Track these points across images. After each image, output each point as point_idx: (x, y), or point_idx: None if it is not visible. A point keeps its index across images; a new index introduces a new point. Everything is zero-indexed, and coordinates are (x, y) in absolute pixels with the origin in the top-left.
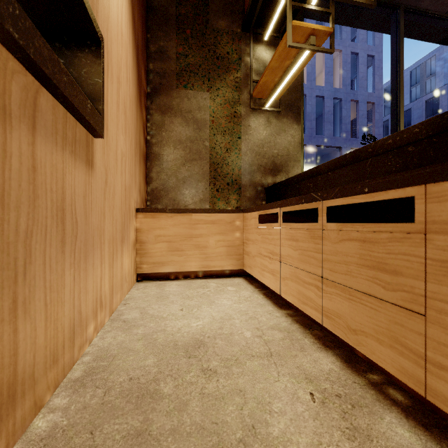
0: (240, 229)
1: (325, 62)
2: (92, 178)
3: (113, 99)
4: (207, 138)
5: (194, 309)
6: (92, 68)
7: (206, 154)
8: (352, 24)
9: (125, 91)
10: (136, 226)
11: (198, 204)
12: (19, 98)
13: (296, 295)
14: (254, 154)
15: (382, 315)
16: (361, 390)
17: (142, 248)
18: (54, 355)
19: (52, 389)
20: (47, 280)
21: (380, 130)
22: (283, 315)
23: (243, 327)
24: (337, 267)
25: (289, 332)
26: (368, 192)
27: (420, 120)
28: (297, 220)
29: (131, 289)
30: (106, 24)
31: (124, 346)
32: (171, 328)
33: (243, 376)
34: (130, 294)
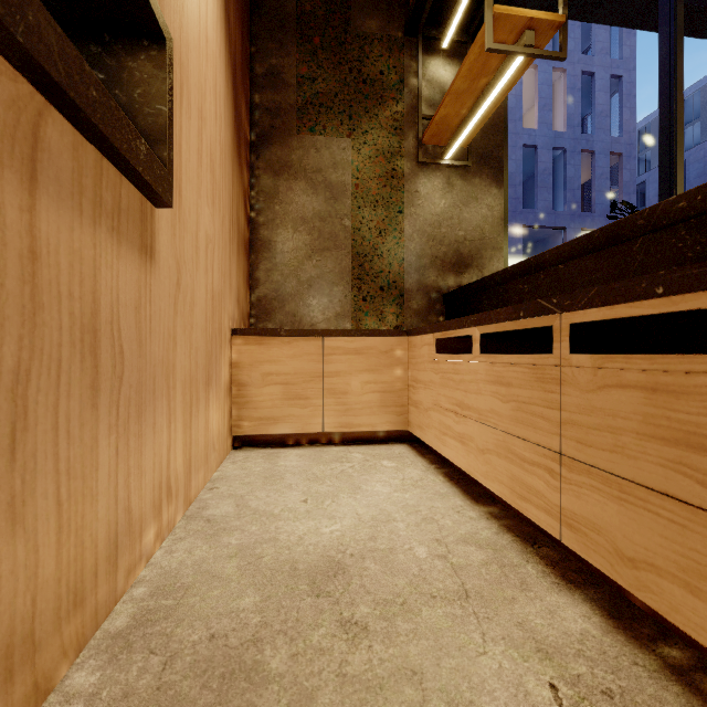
0: (403, 363)
1: (539, 90)
2: (152, 277)
3: (190, 145)
4: (347, 214)
5: (327, 500)
6: (151, 88)
7: (346, 239)
8: (591, 17)
9: (213, 134)
10: (231, 358)
11: (333, 322)
12: (1, 121)
13: (507, 482)
14: (425, 238)
15: (698, 537)
16: (652, 682)
17: (241, 393)
18: (76, 592)
19: (71, 654)
20: (61, 458)
21: (632, 199)
22: (481, 515)
23: (413, 537)
24: (592, 437)
25: (496, 550)
26: (665, 295)
27: (701, 180)
28: (508, 349)
29: (223, 462)
30: (177, 17)
31: (205, 568)
32: (287, 536)
33: (418, 639)
34: (221, 470)
